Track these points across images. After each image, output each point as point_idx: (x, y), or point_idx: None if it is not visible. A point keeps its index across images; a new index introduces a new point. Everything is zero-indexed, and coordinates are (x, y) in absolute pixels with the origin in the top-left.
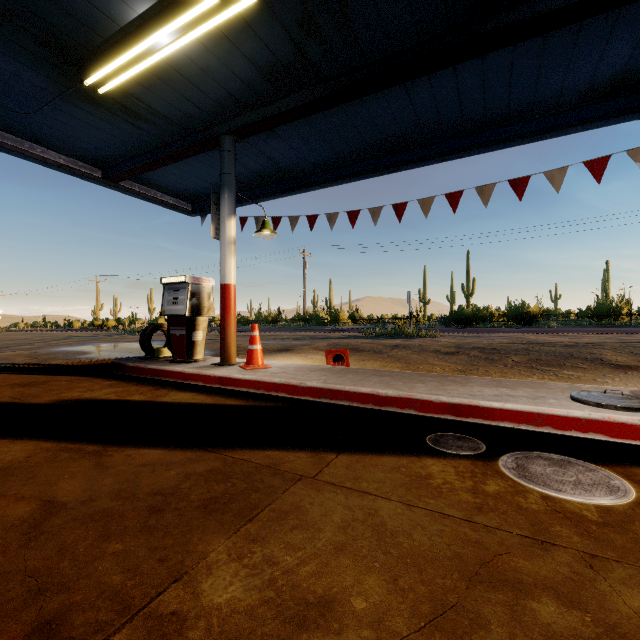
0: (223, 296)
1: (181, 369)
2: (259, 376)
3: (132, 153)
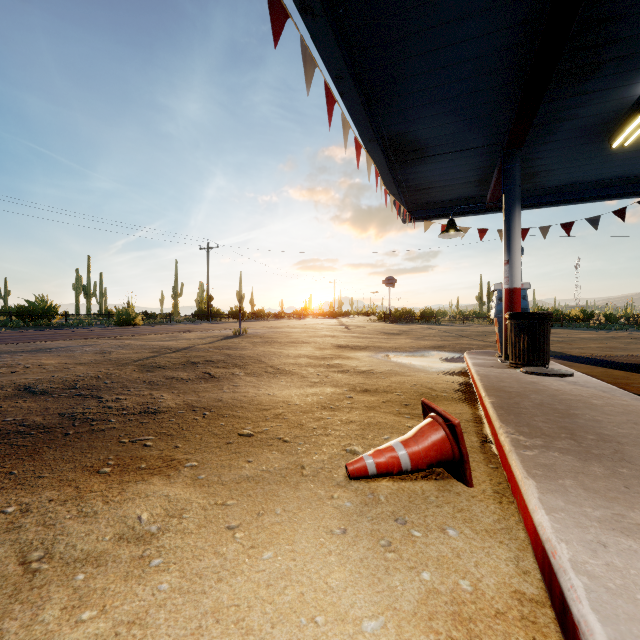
0: None
1: None
2: None
3: None
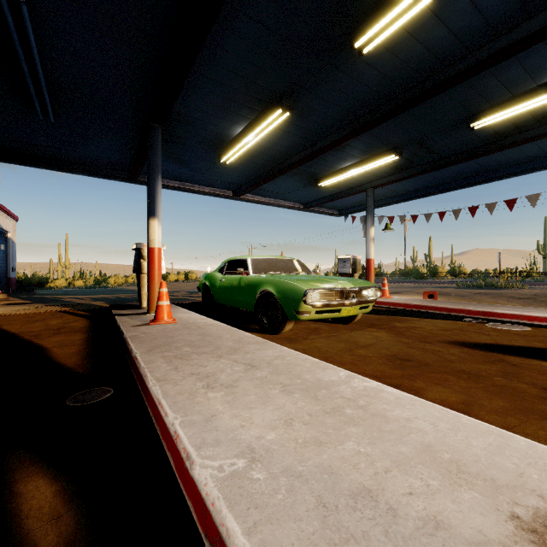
0: (368, 264)
1: None
2: (389, 300)
3: (320, 197)
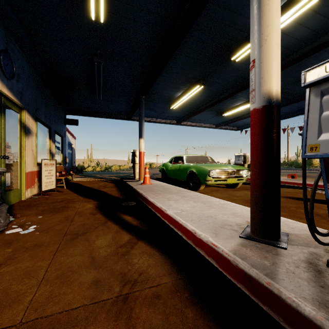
0: None
1: None
2: None
3: (225, 121)
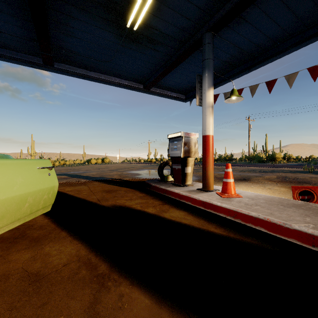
0: (204, 143)
1: (178, 191)
2: (235, 206)
3: (154, 70)
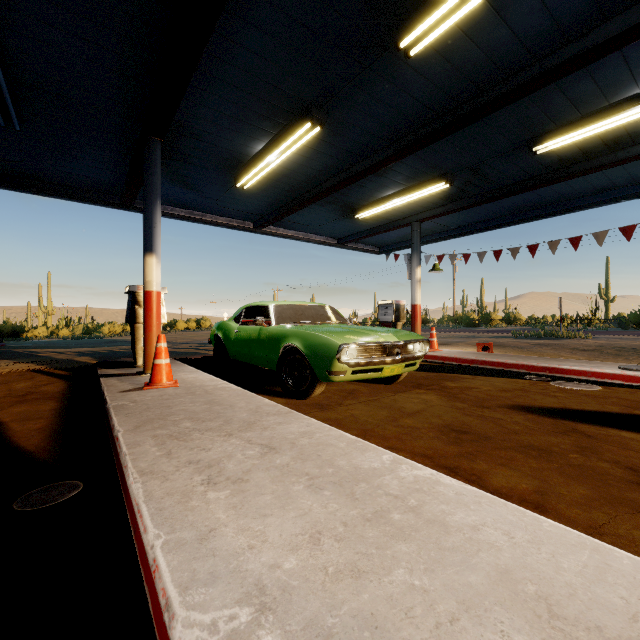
0: (413, 311)
1: None
2: (439, 354)
3: (357, 231)
